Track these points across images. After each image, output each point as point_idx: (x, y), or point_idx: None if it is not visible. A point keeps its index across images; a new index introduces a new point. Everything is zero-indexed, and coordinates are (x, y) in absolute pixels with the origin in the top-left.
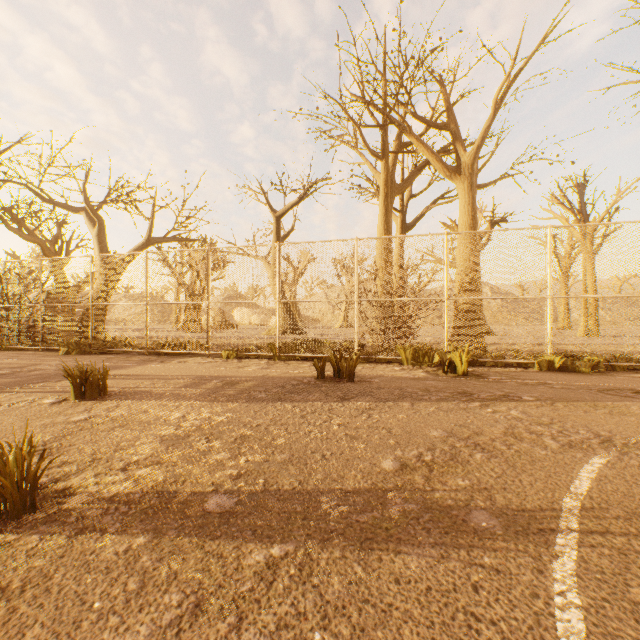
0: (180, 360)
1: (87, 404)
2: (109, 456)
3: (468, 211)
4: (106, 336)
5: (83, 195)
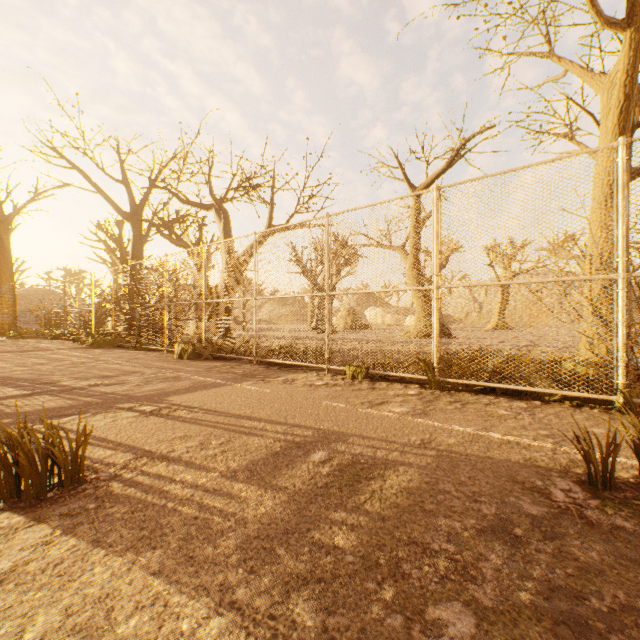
0: (287, 377)
1: None
2: None
3: None
4: (230, 337)
5: (208, 187)
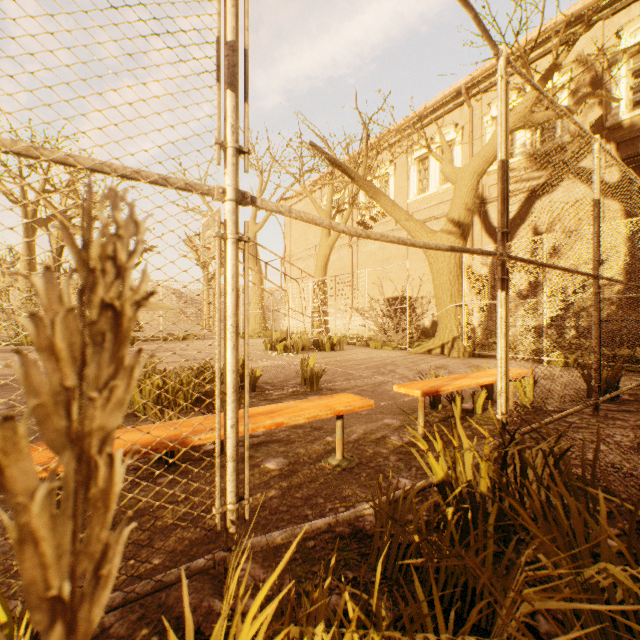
0: None
1: None
2: None
3: None
4: None
5: None
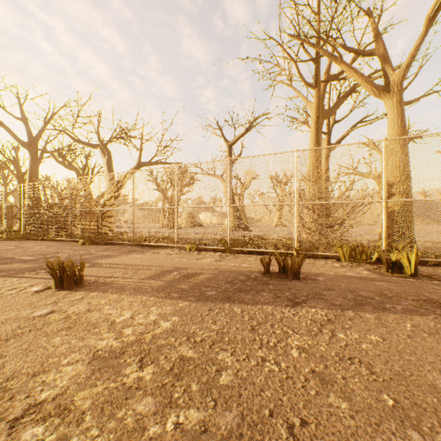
0: (155, 251)
1: (60, 294)
2: (19, 386)
3: (397, 123)
4: (112, 231)
5: (97, 135)
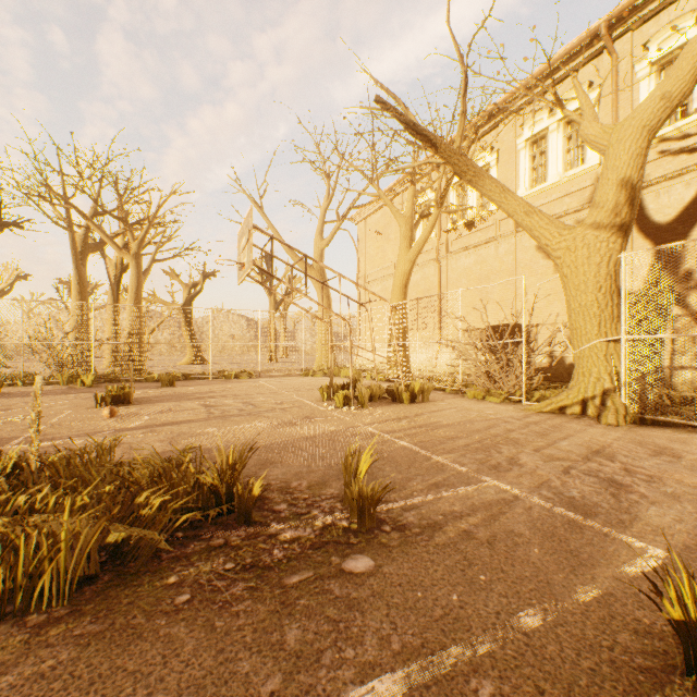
0: None
1: None
2: None
3: (135, 282)
4: None
5: None
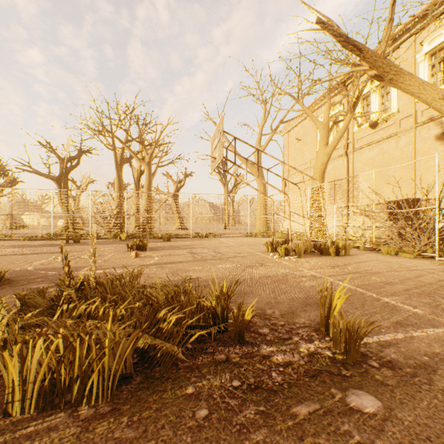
0: None
1: None
2: None
3: (148, 179)
4: None
5: None
